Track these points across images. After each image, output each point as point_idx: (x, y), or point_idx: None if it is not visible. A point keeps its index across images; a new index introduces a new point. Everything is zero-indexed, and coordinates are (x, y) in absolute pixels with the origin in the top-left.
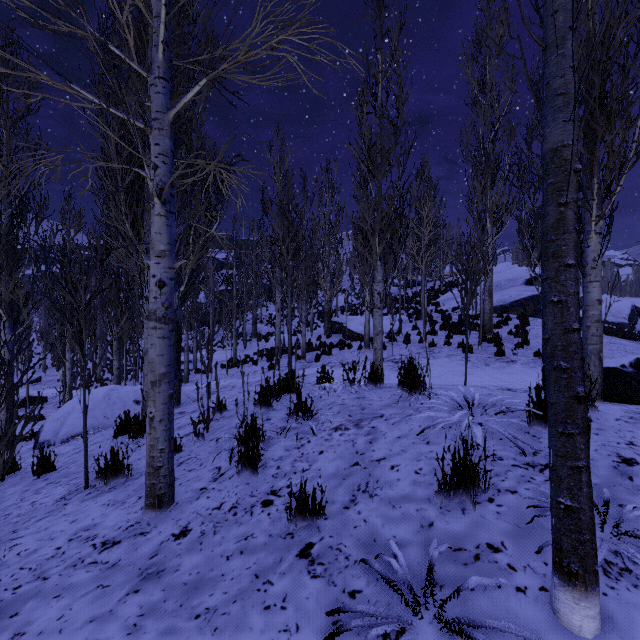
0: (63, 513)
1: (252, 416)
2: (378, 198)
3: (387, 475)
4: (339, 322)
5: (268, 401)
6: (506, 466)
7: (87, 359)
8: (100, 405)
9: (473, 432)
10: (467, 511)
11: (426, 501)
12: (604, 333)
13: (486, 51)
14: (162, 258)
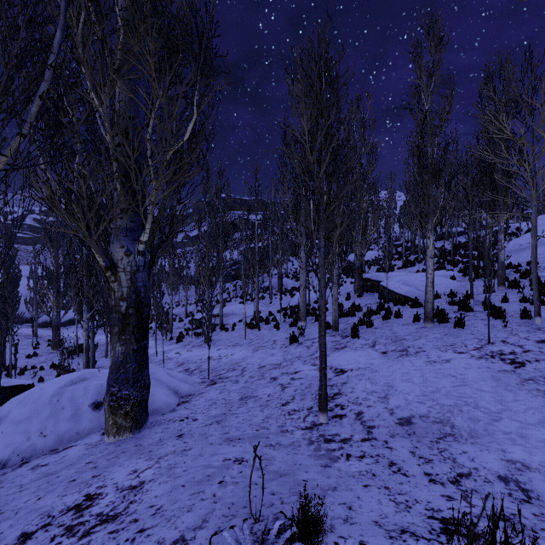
0: None
1: None
2: None
3: None
4: (372, 279)
5: None
6: None
7: None
8: (42, 411)
9: None
10: None
11: None
12: None
13: None
14: None
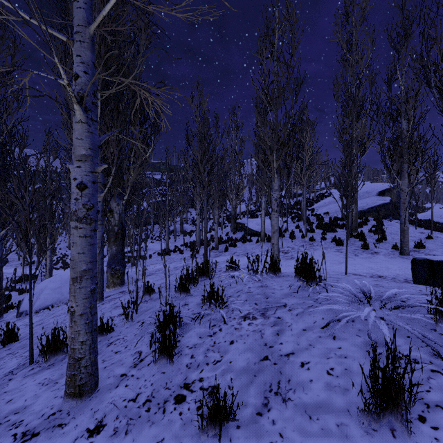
0: (4, 390)
1: (170, 305)
2: (276, 123)
3: (298, 374)
4: (242, 223)
5: (186, 288)
6: (425, 371)
7: (32, 254)
8: (65, 284)
9: (377, 327)
10: (397, 433)
11: (346, 413)
12: (439, 231)
13: (353, 20)
14: (83, 162)
